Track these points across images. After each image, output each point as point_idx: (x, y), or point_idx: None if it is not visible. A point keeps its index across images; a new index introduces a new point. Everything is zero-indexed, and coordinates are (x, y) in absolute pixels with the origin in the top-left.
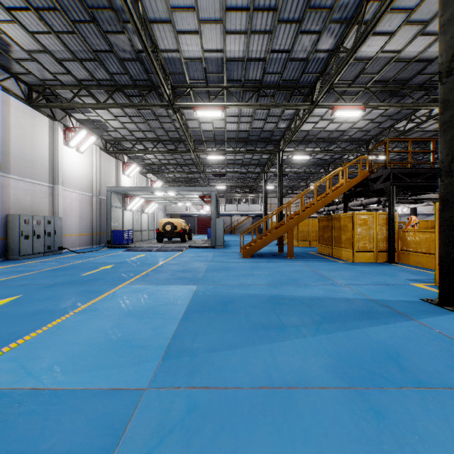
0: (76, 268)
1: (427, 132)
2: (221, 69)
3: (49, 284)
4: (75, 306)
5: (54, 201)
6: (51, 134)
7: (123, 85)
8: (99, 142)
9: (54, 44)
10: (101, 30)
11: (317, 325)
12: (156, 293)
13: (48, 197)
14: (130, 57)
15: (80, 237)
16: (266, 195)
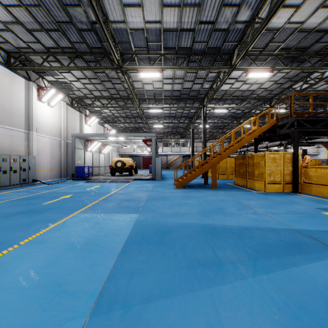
0: (41, 197)
1: (317, 91)
2: (159, 38)
3: (11, 213)
4: (23, 237)
5: (30, 143)
6: (27, 91)
7: (82, 52)
8: (66, 99)
9: (24, 16)
10: (61, 3)
11: (253, 261)
12: (101, 222)
13: (24, 141)
14: (86, 27)
15: (51, 172)
16: (193, 140)
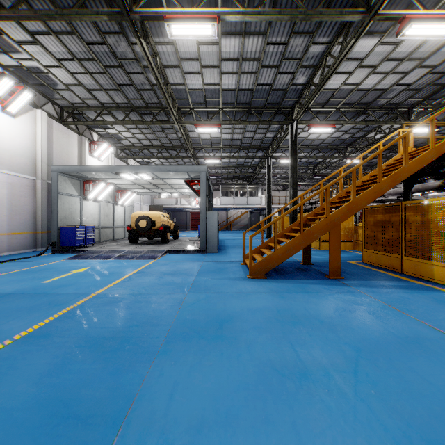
0: None
1: None
2: None
3: None
4: None
5: None
6: None
7: None
8: (50, 108)
9: None
10: None
11: None
12: None
13: None
14: None
15: (11, 238)
16: (270, 184)
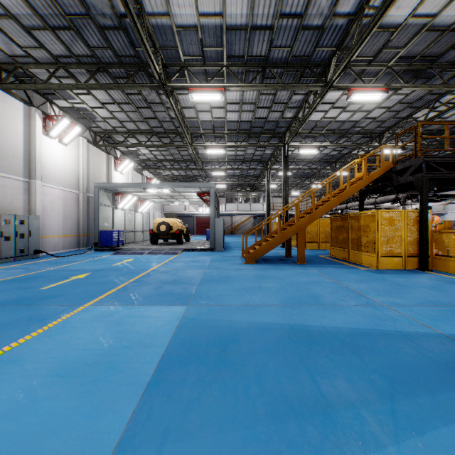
0: (42, 278)
1: None
2: (220, 41)
3: None
4: None
5: (31, 197)
6: (27, 121)
7: (107, 63)
8: (87, 135)
9: (18, 6)
10: None
11: (388, 402)
12: (125, 321)
13: (23, 193)
14: (111, 24)
15: (64, 239)
16: (269, 193)
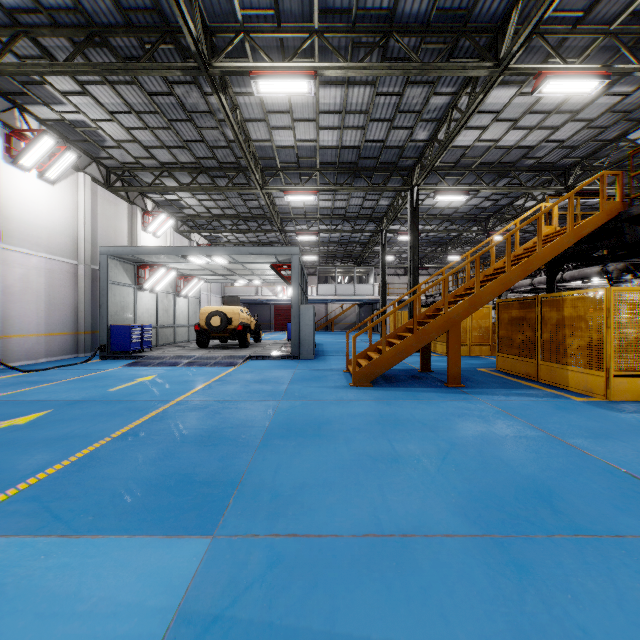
0: None
1: None
2: None
3: None
4: None
5: None
6: None
7: (106, 27)
8: (94, 170)
9: None
10: None
11: None
12: None
13: None
14: None
15: (49, 340)
16: (384, 268)
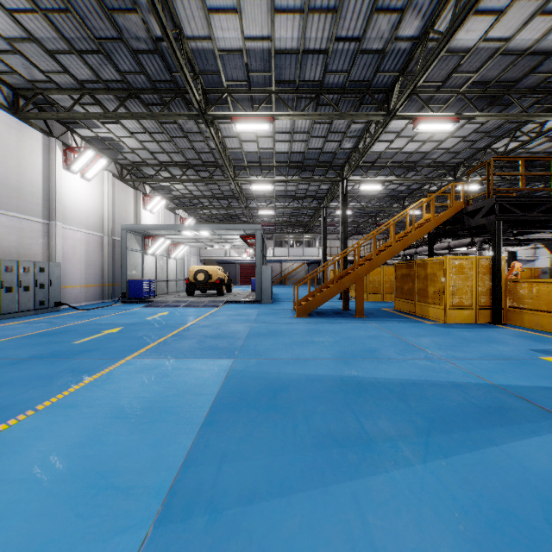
0: (71, 332)
1: (533, 154)
2: (268, 65)
3: (21, 358)
4: (42, 398)
5: (51, 242)
6: (46, 154)
7: (139, 89)
8: (112, 168)
9: (42, 28)
10: (104, 7)
11: (424, 437)
12: (171, 373)
13: (42, 237)
14: (146, 48)
15: (86, 290)
16: (325, 236)
